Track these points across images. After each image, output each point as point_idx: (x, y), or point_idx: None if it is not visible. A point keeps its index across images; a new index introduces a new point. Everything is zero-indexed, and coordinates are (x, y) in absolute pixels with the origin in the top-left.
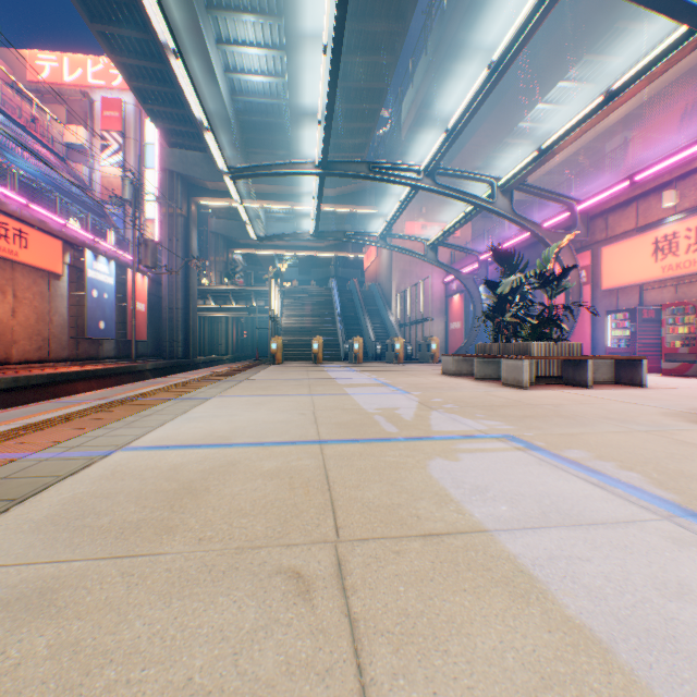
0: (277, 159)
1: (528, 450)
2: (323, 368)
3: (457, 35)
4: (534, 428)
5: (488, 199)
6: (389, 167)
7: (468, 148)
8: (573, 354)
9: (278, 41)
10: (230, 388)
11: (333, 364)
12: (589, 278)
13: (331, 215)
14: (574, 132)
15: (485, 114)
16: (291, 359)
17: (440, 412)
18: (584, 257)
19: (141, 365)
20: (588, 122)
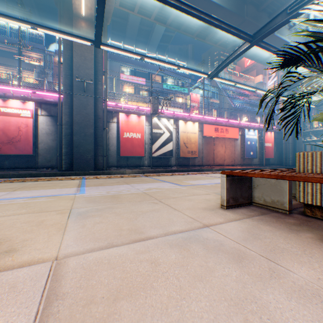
0: None
1: None
2: None
3: None
4: None
5: None
6: None
7: None
8: None
9: None
10: None
11: None
12: None
13: None
14: None
15: None
16: None
17: None
18: None
19: (262, 167)
20: None
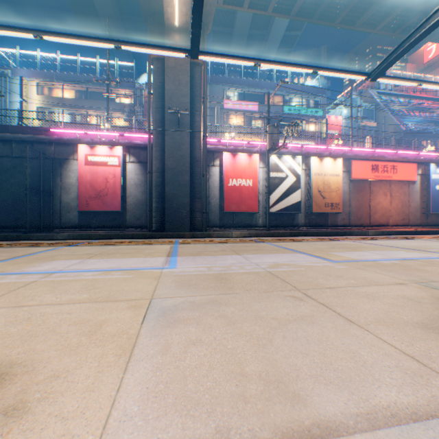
0: None
1: None
2: None
3: None
4: None
5: None
6: None
7: None
8: None
9: None
10: None
11: None
12: None
13: None
14: None
15: None
16: None
17: None
18: None
19: None
20: None
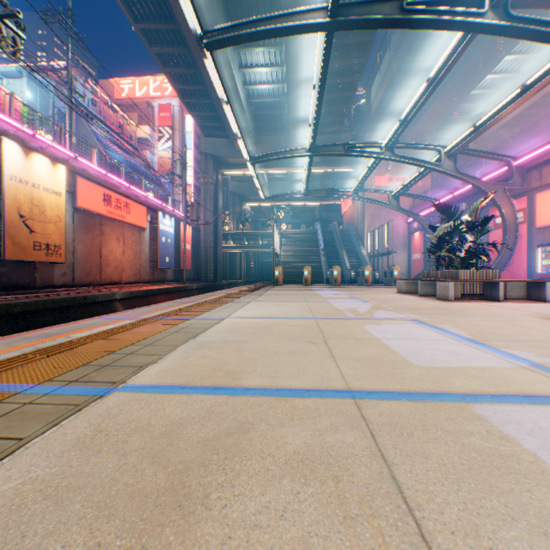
0: (277, 138)
1: (419, 324)
2: (312, 288)
3: (414, 36)
4: (432, 317)
5: (437, 162)
6: (358, 146)
7: (426, 116)
8: (492, 278)
9: (279, 61)
10: (256, 298)
11: (318, 286)
12: (526, 218)
13: (316, 173)
14: (500, 113)
15: (439, 90)
16: (287, 283)
17: (382, 310)
18: (521, 201)
19: (190, 285)
20: (510, 106)
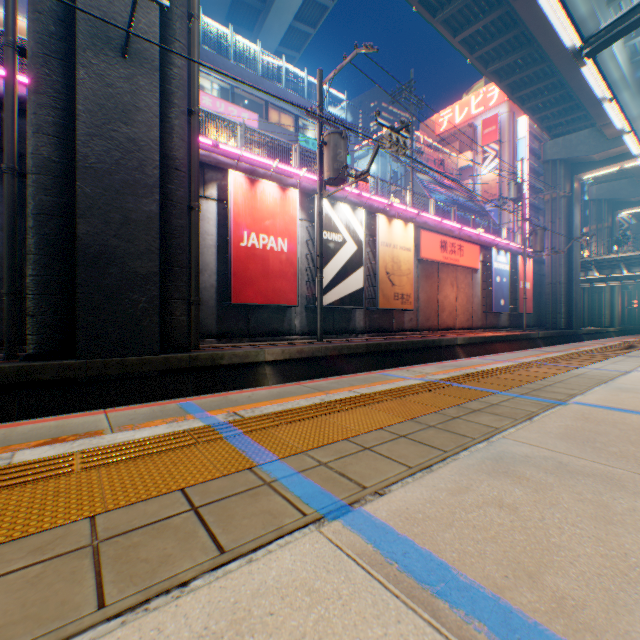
0: None
1: None
2: None
3: None
4: None
5: None
6: None
7: None
8: None
9: None
10: None
11: None
12: None
13: None
14: None
15: None
16: None
17: None
18: None
19: (531, 333)
20: None
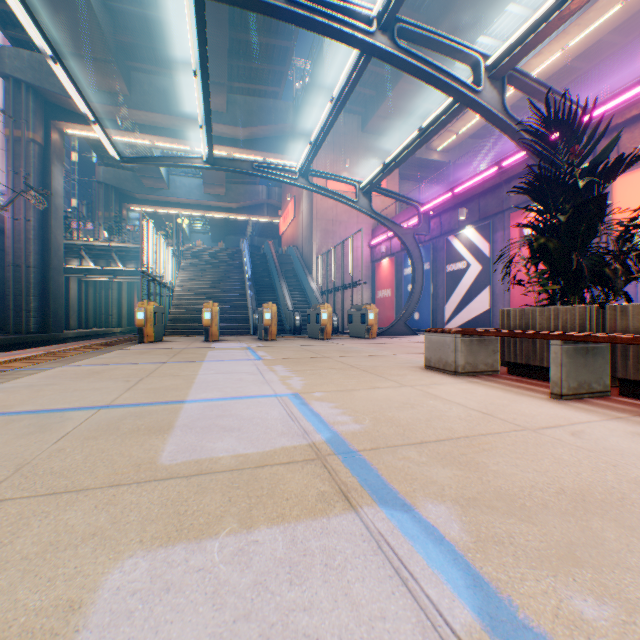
0: (170, 82)
1: None
2: (208, 352)
3: None
4: None
5: None
6: None
7: (402, 86)
8: None
9: None
10: None
11: (234, 341)
12: None
13: None
14: None
15: None
16: (183, 334)
17: None
18: None
19: None
20: None
